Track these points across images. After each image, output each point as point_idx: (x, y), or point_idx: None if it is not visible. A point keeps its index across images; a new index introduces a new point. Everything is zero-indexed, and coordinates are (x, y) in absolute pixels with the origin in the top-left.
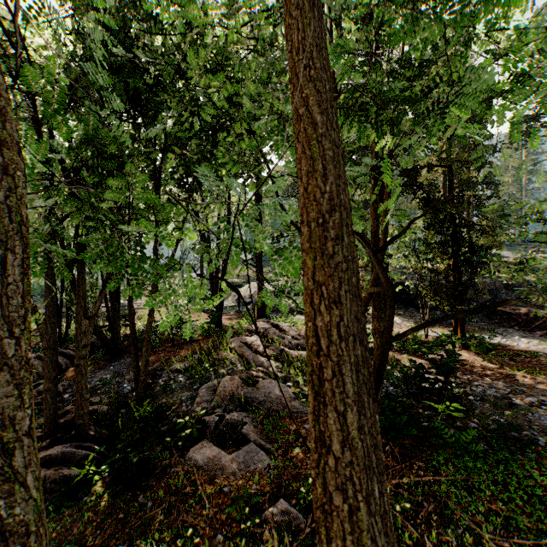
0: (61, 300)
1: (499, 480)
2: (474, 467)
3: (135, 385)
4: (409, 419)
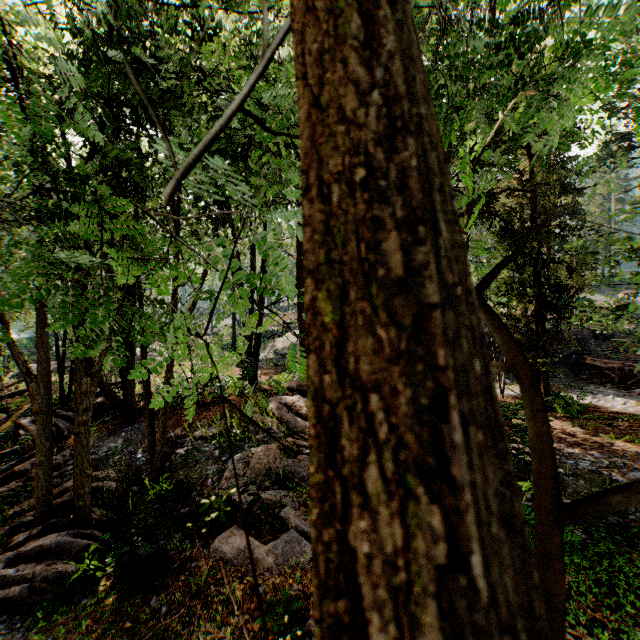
0: (64, 352)
1: (603, 580)
2: (570, 562)
3: (150, 456)
4: None
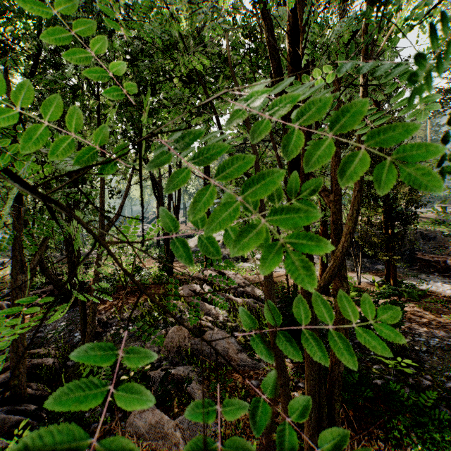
0: None
1: None
2: (440, 438)
3: (82, 336)
4: (362, 377)
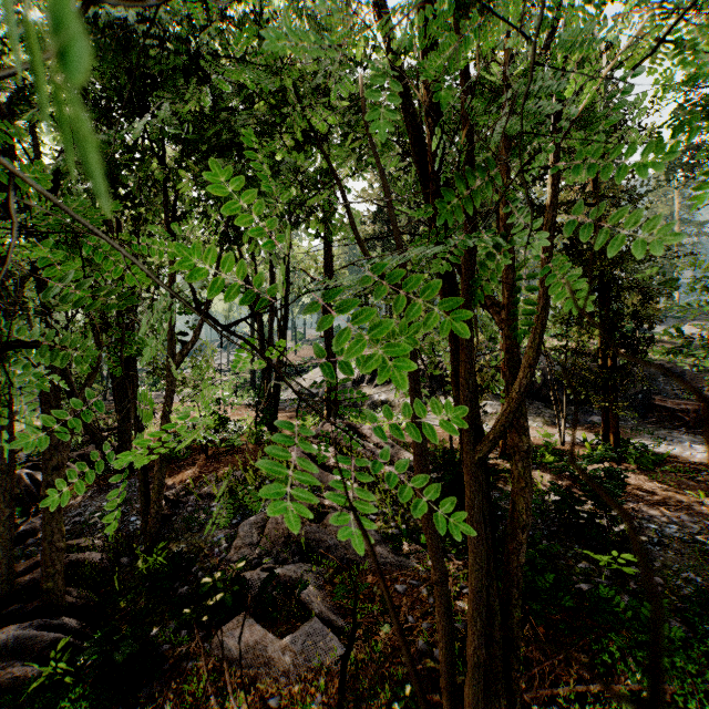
0: None
1: None
2: (670, 664)
3: (143, 520)
4: (559, 579)
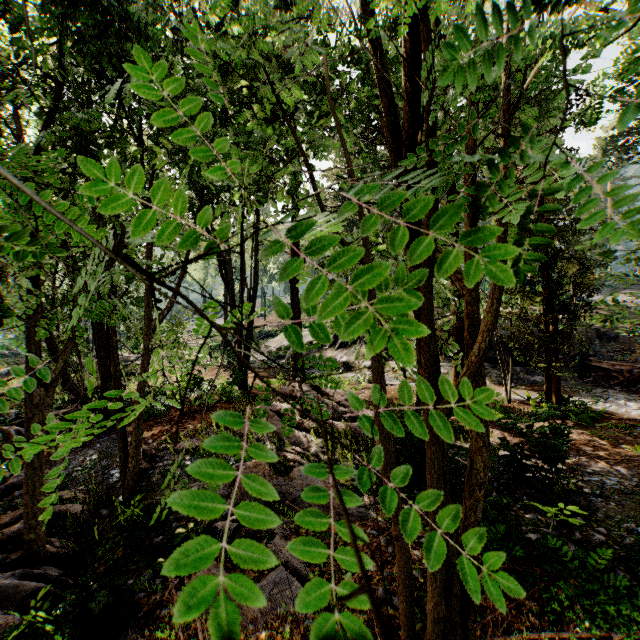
0: None
1: None
2: (616, 612)
3: (122, 474)
4: (509, 530)
